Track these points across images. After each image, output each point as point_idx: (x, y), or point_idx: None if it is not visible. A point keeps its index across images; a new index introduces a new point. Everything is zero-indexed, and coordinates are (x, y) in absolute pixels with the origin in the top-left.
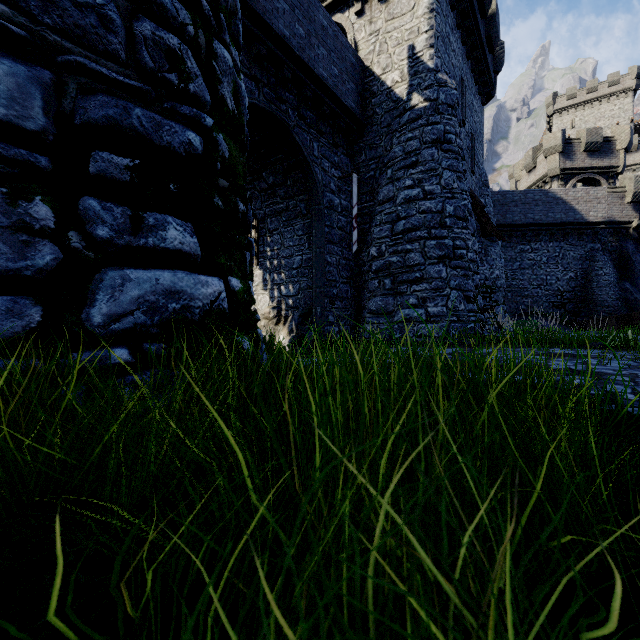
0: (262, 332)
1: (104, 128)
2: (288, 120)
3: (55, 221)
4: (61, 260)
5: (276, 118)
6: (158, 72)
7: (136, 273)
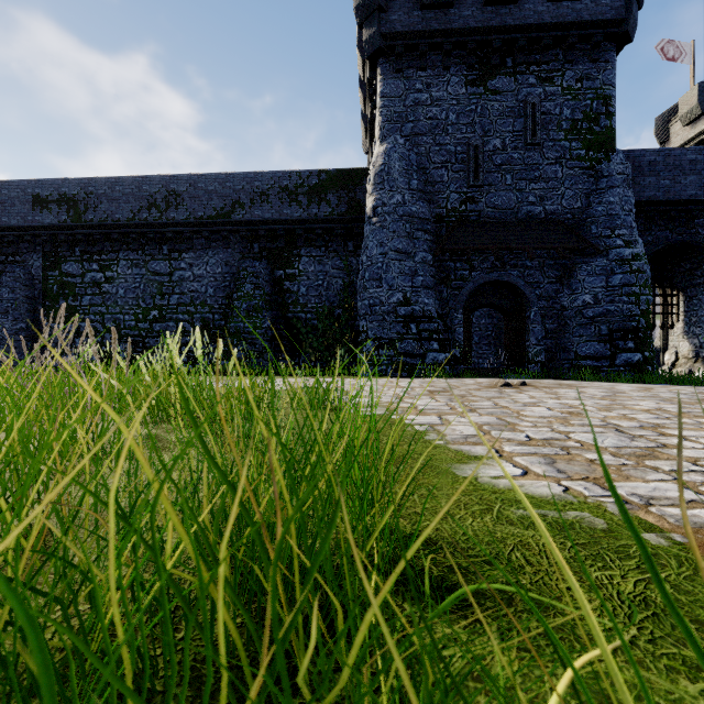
0: (682, 368)
1: (617, 329)
2: (697, 236)
3: (610, 347)
4: (610, 353)
5: (685, 243)
6: (627, 313)
7: (623, 354)
